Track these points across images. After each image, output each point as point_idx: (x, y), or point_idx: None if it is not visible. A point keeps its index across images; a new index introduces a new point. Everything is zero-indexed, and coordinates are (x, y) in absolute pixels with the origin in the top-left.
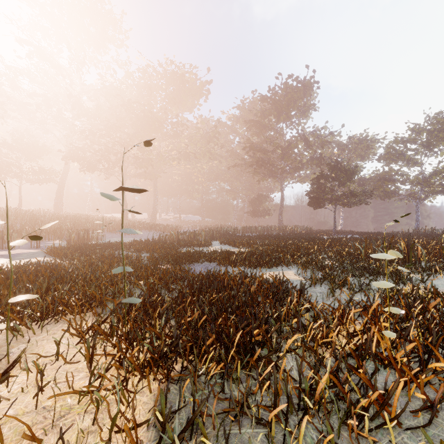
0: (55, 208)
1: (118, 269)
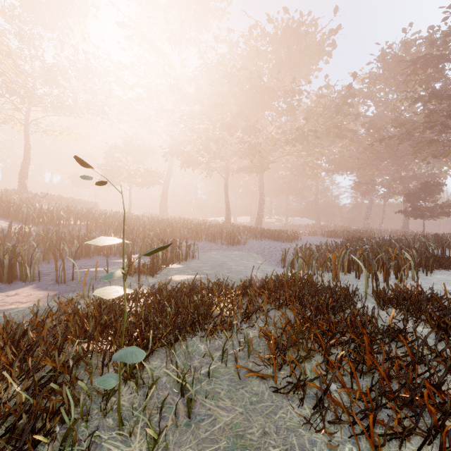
0: (160, 212)
1: None
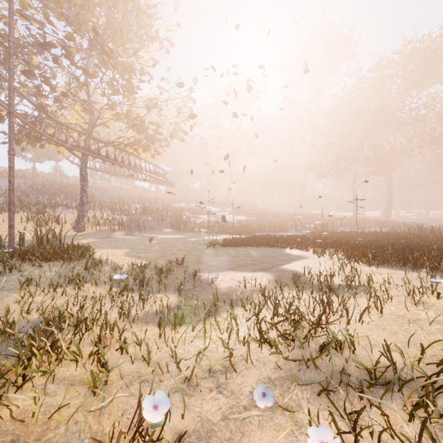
0: (298, 209)
1: (354, 228)
